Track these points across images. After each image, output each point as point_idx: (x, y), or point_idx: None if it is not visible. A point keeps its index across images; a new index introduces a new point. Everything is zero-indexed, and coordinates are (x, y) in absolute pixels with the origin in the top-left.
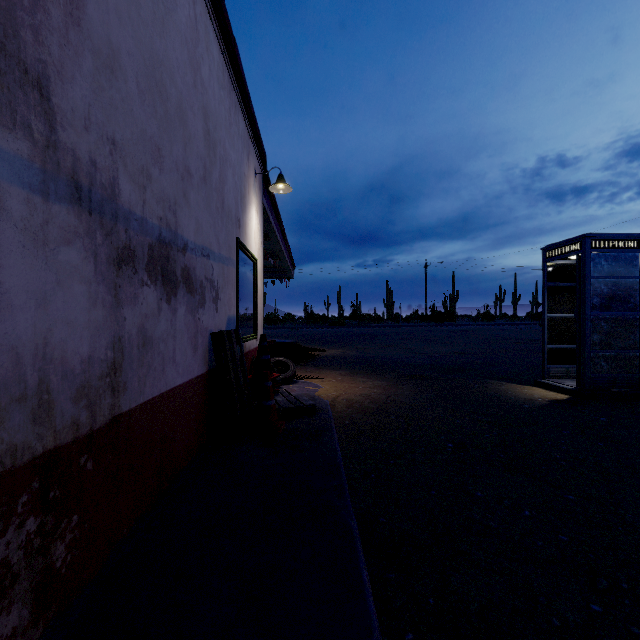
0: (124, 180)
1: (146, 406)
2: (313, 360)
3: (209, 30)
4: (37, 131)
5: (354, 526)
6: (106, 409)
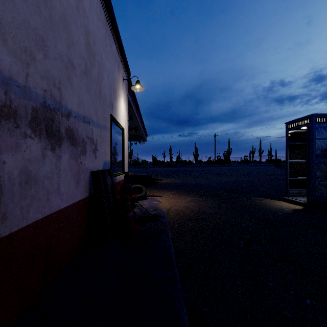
0: (3, 52)
1: (29, 228)
2: (156, 185)
3: None
4: None
5: (185, 318)
6: None
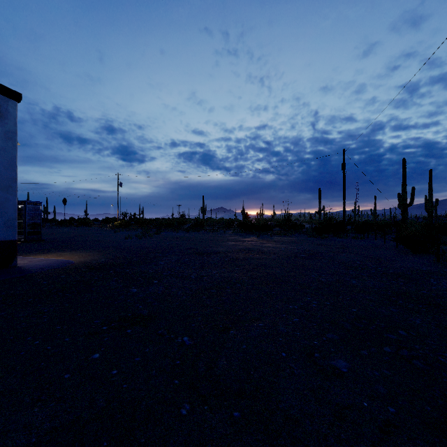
0: None
1: None
2: None
3: None
4: None
5: None
6: None
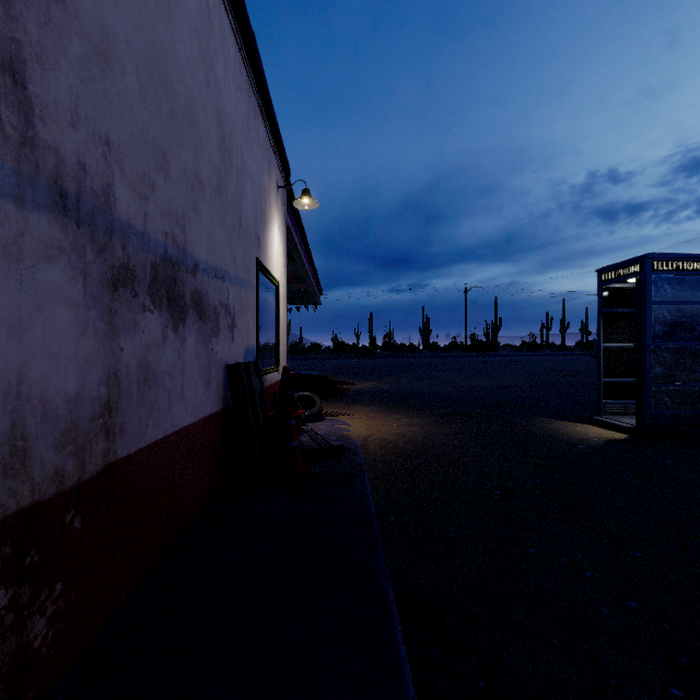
0: (121, 188)
1: (148, 450)
2: (342, 394)
3: (224, 22)
4: (9, 124)
5: (389, 590)
6: (98, 456)
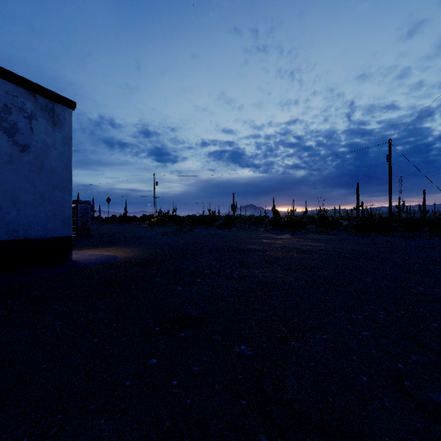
0: None
1: None
2: None
3: None
4: None
5: None
6: None
